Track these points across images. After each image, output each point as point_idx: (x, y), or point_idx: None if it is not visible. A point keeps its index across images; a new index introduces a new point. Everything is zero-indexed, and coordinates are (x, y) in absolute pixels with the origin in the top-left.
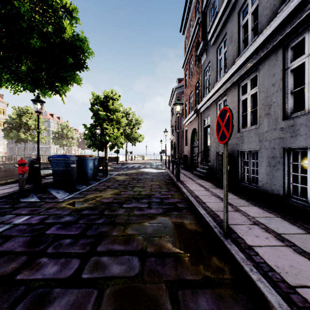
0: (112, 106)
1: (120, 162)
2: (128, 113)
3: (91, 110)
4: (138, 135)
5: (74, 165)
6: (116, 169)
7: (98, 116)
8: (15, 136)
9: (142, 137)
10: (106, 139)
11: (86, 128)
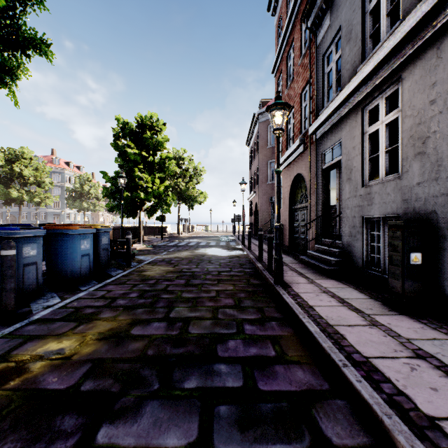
0: (150, 141)
1: (168, 235)
2: (181, 157)
3: (115, 146)
4: (198, 192)
5: (10, 253)
6: (155, 249)
7: (126, 156)
8: (2, 194)
9: (204, 196)
10: (140, 197)
11: (107, 178)
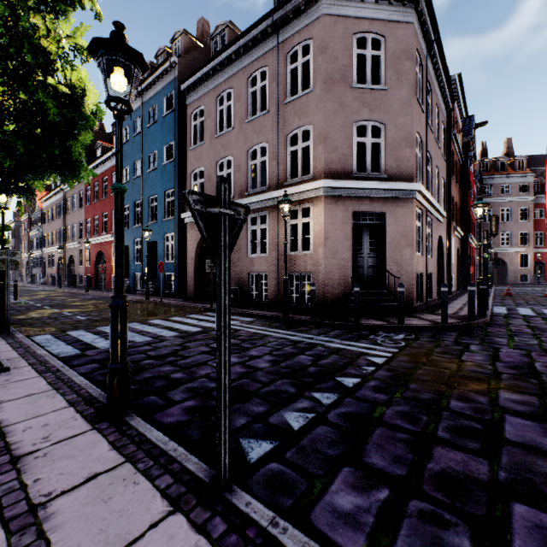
0: None
1: None
2: None
3: None
4: None
5: None
6: None
7: None
8: None
9: None
10: None
11: None
